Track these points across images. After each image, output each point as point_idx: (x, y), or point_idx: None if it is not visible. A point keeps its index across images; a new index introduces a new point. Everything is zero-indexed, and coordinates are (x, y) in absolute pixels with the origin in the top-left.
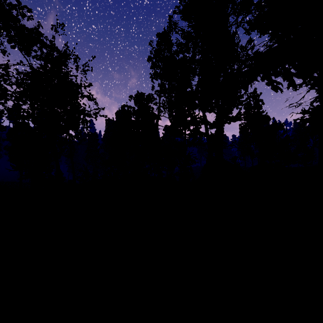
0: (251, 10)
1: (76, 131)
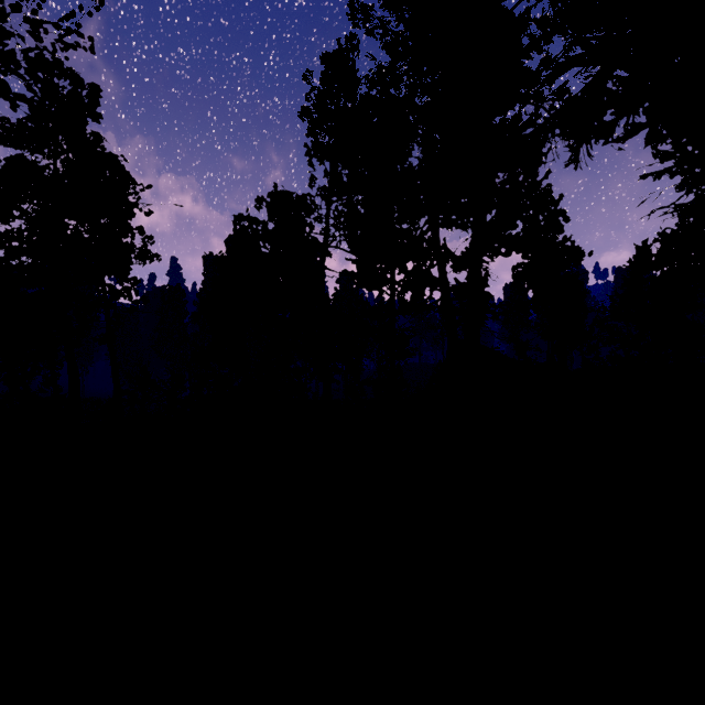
0: None
1: (124, 279)
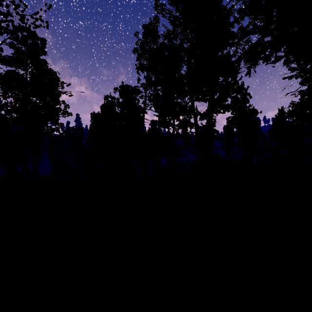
0: None
1: (56, 123)
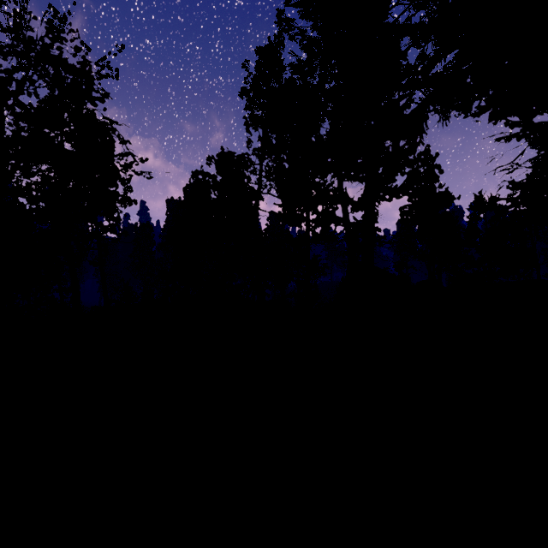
0: (423, 2)
1: (110, 218)
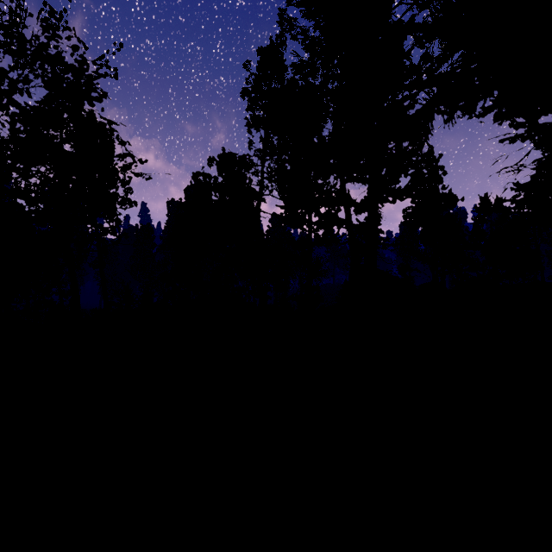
0: (427, 2)
1: (110, 220)
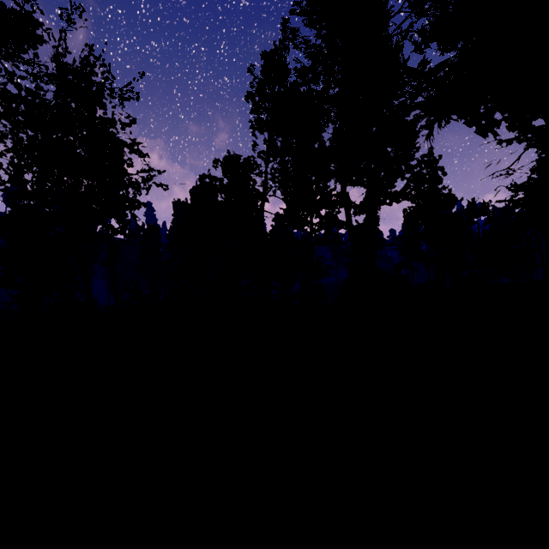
0: (425, 10)
1: (120, 220)
